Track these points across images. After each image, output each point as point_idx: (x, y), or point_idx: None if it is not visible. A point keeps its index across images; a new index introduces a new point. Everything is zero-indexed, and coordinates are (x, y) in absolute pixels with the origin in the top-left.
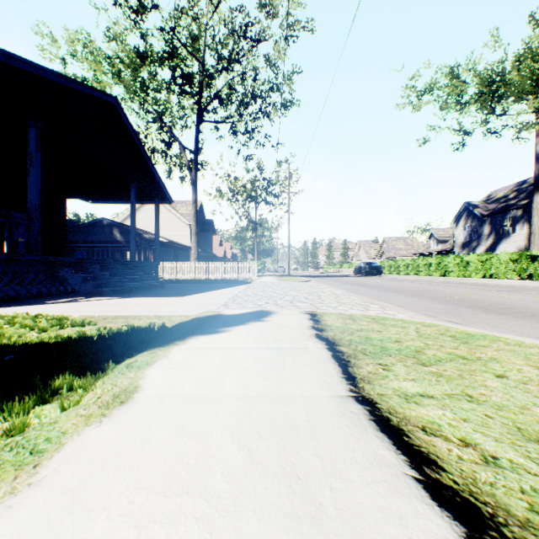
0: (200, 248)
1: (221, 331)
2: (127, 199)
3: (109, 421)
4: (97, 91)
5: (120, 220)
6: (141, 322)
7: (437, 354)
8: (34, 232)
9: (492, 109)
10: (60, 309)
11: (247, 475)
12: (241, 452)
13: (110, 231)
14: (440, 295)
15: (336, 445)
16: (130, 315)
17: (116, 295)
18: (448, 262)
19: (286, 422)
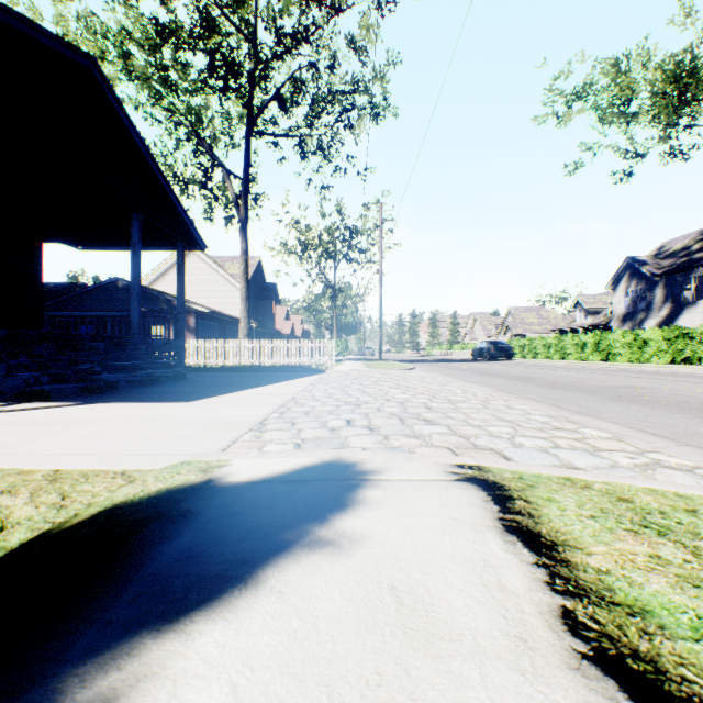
0: (258, 322)
1: None
2: None
3: None
4: (48, 34)
5: (146, 283)
6: None
7: None
8: None
9: (678, 117)
10: None
11: None
12: None
13: (128, 296)
14: (671, 397)
15: None
16: None
17: (76, 396)
18: (613, 340)
19: None
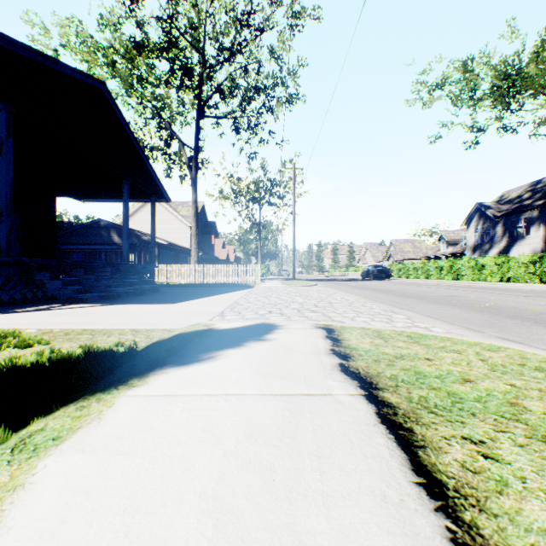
0: (202, 251)
1: (206, 358)
2: (121, 197)
3: None
4: (81, 73)
5: (119, 221)
6: (108, 340)
7: None
8: (4, 230)
9: (508, 103)
10: (22, 320)
11: None
12: None
13: (108, 232)
14: (467, 301)
15: None
16: (102, 328)
17: (101, 301)
18: (461, 265)
19: None
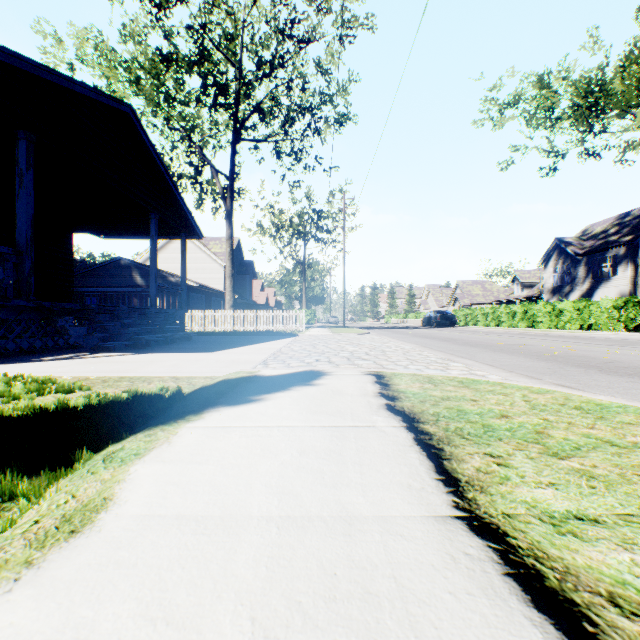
0: (238, 294)
1: (255, 400)
2: (147, 233)
3: (31, 579)
4: (106, 96)
5: (141, 260)
6: (150, 387)
7: (569, 437)
8: (24, 271)
9: (590, 125)
10: (51, 368)
11: None
12: None
13: (129, 273)
14: (535, 350)
15: None
16: (140, 376)
17: (129, 350)
18: (537, 310)
19: (355, 581)
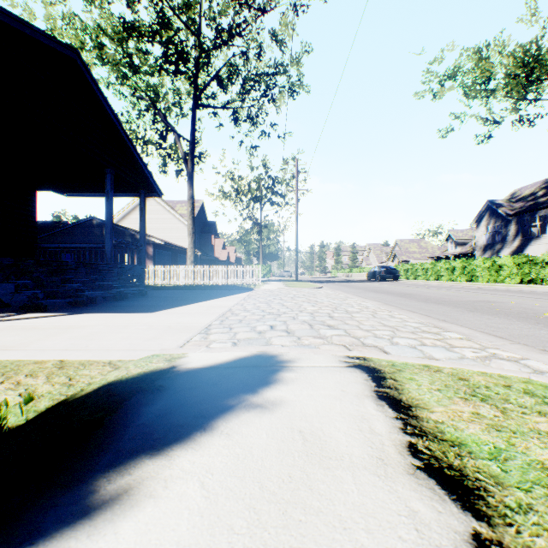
0: (201, 251)
1: (101, 504)
2: None
3: None
4: (44, 34)
5: (114, 221)
6: None
7: None
8: None
9: (526, 93)
10: None
11: None
12: None
13: (100, 231)
14: (515, 309)
15: None
16: (14, 360)
17: (66, 309)
18: (476, 265)
19: None
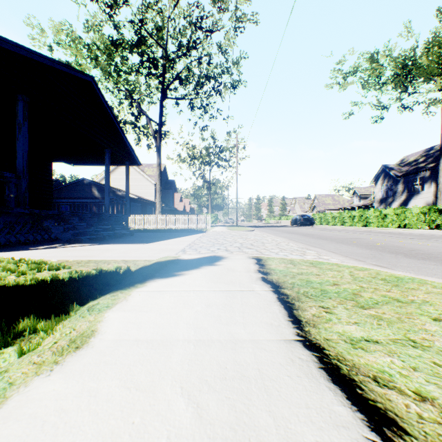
0: (164, 203)
1: (178, 274)
2: (103, 162)
3: (59, 370)
4: (76, 71)
5: (97, 180)
6: (109, 266)
7: (373, 296)
8: (22, 189)
9: (405, 88)
10: (42, 254)
11: (195, 440)
12: (189, 409)
13: (89, 189)
14: (365, 242)
15: (288, 399)
16: (101, 259)
17: (92, 242)
18: (369, 214)
19: (237, 371)
